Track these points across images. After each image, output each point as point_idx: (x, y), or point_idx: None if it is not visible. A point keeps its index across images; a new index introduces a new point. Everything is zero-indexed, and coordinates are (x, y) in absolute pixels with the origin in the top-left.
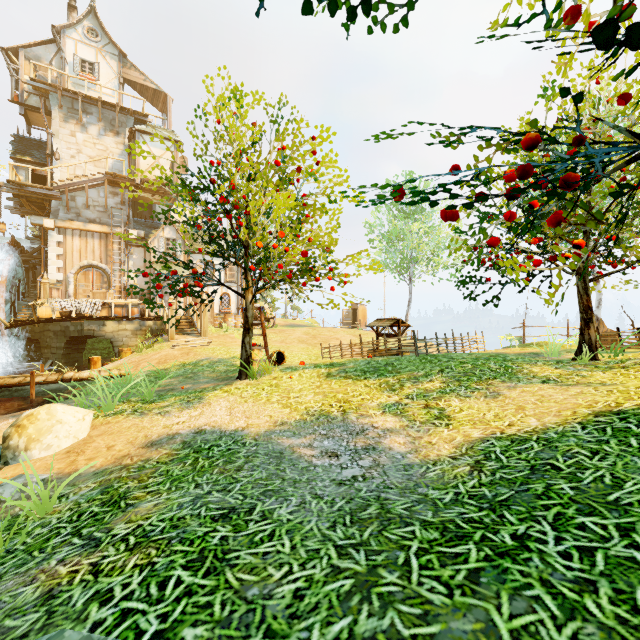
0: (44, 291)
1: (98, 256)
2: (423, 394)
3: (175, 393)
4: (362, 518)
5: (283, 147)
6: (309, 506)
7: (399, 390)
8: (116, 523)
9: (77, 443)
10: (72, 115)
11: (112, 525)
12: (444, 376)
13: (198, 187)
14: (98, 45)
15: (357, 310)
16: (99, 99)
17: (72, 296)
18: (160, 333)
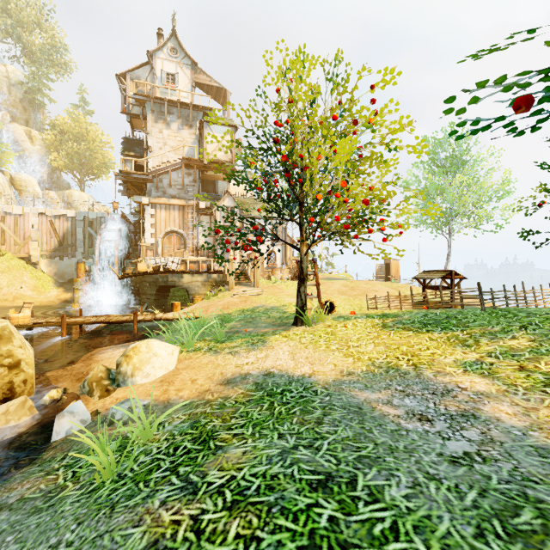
0: (142, 252)
1: (177, 224)
2: (510, 353)
3: (240, 335)
4: (520, 529)
5: (340, 102)
6: (428, 491)
7: (475, 346)
8: (209, 467)
9: (168, 374)
10: (160, 117)
11: (205, 469)
12: (530, 333)
13: (262, 149)
14: (177, 60)
15: (390, 265)
16: (178, 101)
17: (160, 255)
18: (222, 284)
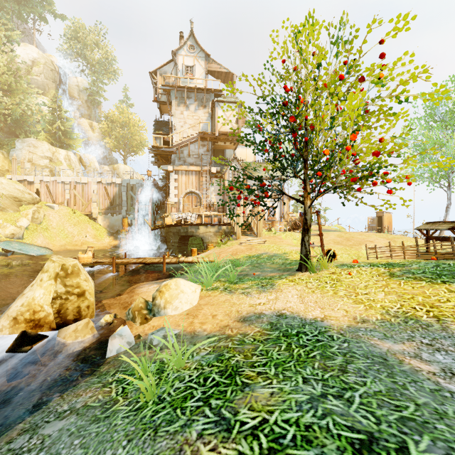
0: (168, 209)
1: (194, 186)
2: None
3: (250, 278)
4: None
5: (345, 62)
6: None
7: None
8: (239, 405)
9: (192, 308)
10: (181, 101)
11: (236, 406)
12: None
13: (271, 113)
14: (194, 54)
15: (382, 217)
16: (195, 87)
17: (181, 211)
18: (230, 234)
